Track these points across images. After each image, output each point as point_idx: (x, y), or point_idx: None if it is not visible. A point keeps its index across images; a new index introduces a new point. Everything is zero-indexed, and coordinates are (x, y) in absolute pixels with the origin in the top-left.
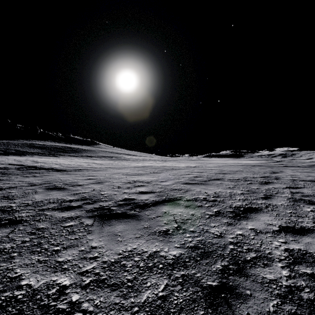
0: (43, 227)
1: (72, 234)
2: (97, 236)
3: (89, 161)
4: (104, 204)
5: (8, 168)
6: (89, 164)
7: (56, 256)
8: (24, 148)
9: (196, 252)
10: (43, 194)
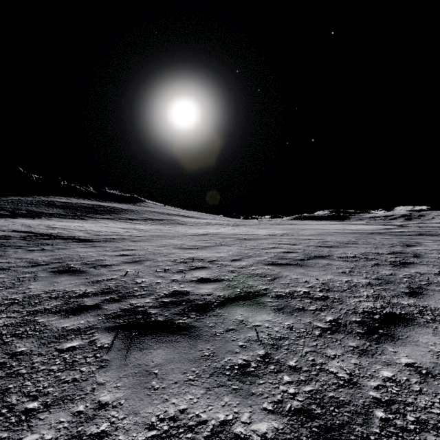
0: (23, 350)
1: (70, 369)
2: (115, 374)
3: (129, 226)
4: (137, 301)
5: (10, 236)
6: (128, 231)
7: (25, 429)
8: (40, 207)
9: (308, 427)
10: (44, 282)
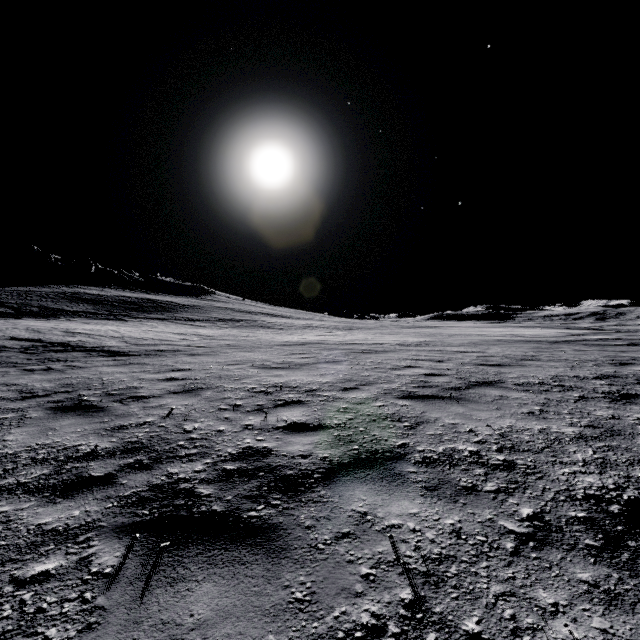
0: None
1: (25, 632)
2: None
3: (188, 331)
4: (181, 469)
5: (5, 347)
6: (186, 338)
7: None
8: (59, 302)
9: None
10: (33, 428)
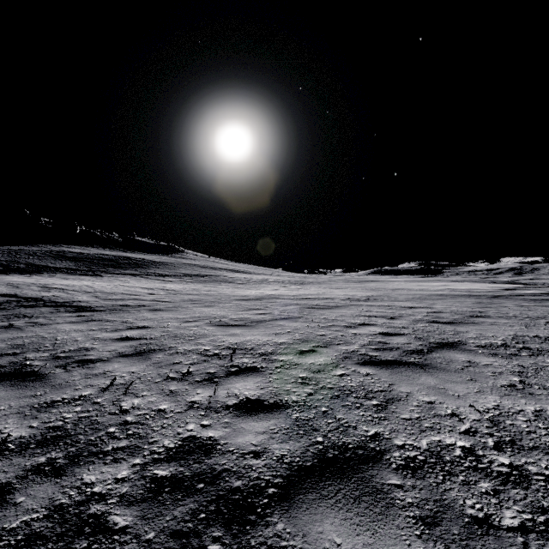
0: None
1: None
2: None
3: (156, 286)
4: (99, 476)
5: None
6: (153, 292)
7: None
8: (45, 260)
9: None
10: None
